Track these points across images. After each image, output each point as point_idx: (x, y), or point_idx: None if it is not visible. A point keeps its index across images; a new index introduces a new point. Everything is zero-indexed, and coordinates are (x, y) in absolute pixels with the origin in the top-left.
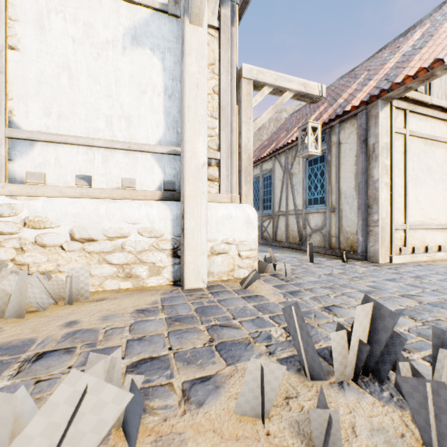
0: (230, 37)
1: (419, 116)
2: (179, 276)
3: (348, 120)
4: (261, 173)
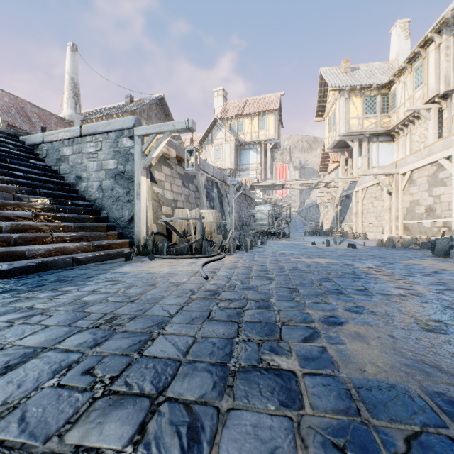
0: (449, 107)
1: None
2: None
3: None
4: None
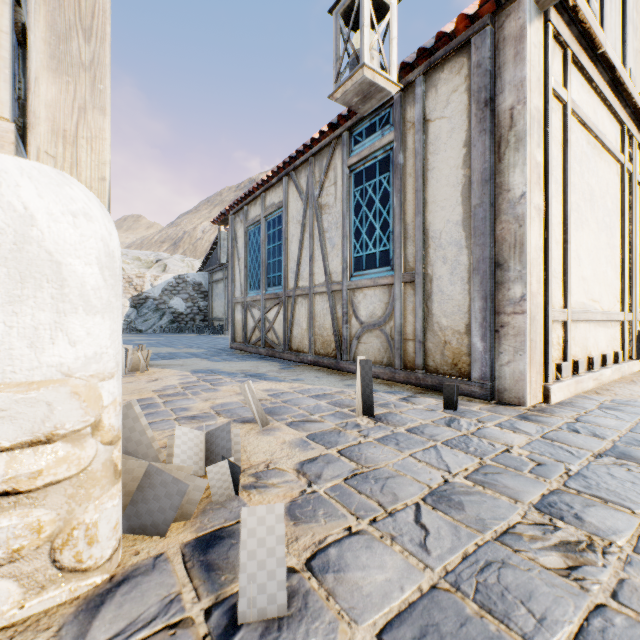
0: None
1: (581, 77)
2: None
3: (446, 62)
4: (263, 213)
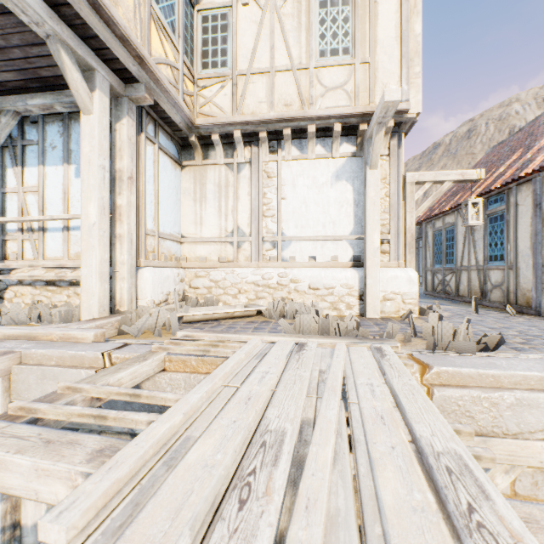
0: (397, 158)
1: None
2: (363, 312)
3: (524, 184)
4: (443, 226)
